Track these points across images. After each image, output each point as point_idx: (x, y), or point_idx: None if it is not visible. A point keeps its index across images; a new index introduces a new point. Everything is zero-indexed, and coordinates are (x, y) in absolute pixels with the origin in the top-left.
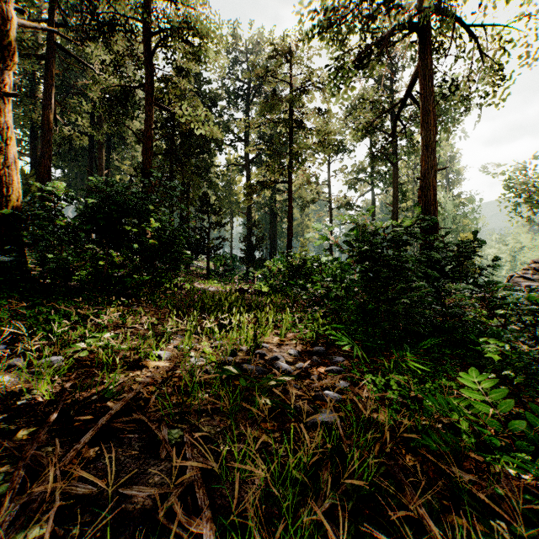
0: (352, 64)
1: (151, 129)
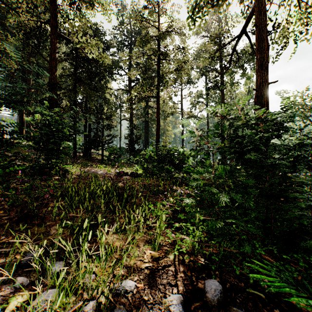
0: None
1: (55, 52)
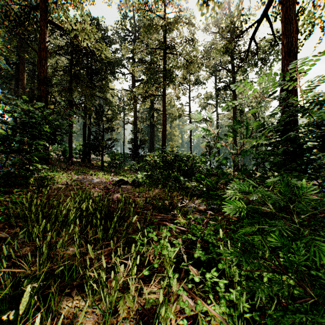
0: None
1: (45, 42)
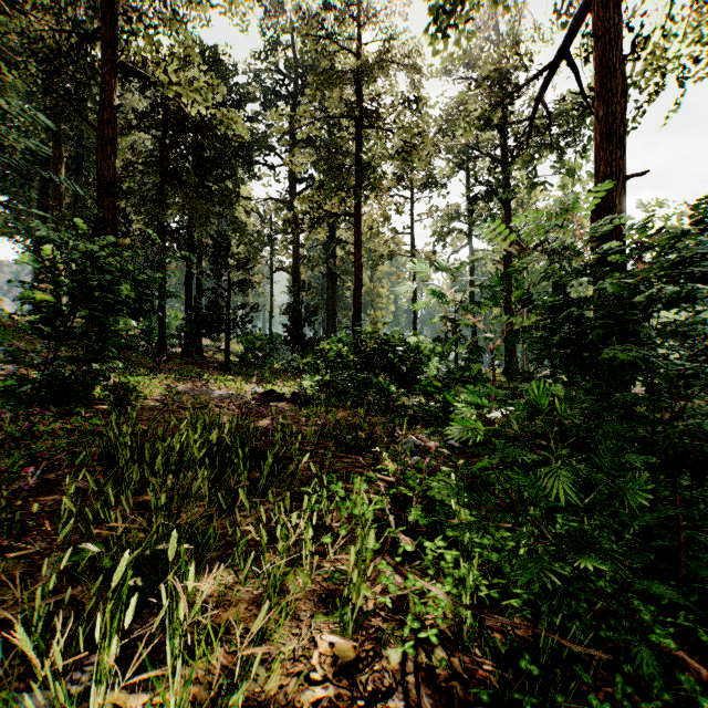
0: None
1: (112, 107)
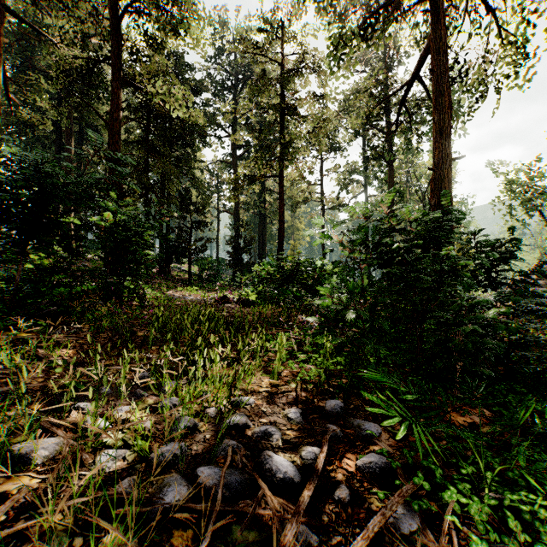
0: (356, 30)
1: (118, 109)
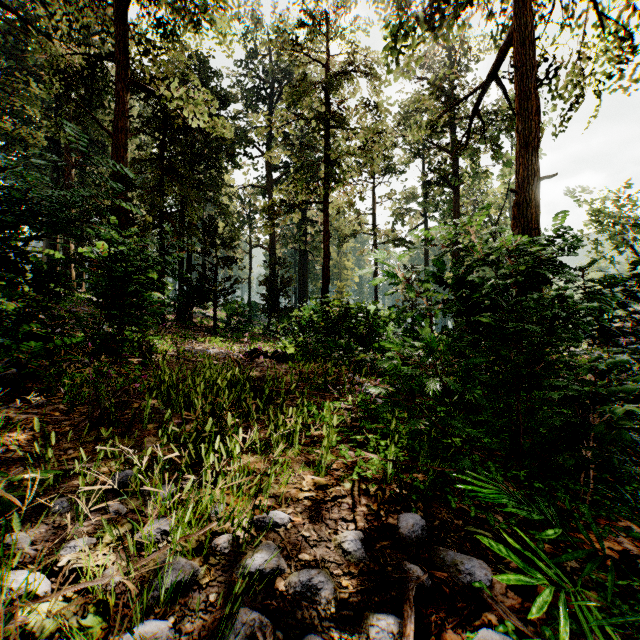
0: (422, 14)
1: (124, 117)
